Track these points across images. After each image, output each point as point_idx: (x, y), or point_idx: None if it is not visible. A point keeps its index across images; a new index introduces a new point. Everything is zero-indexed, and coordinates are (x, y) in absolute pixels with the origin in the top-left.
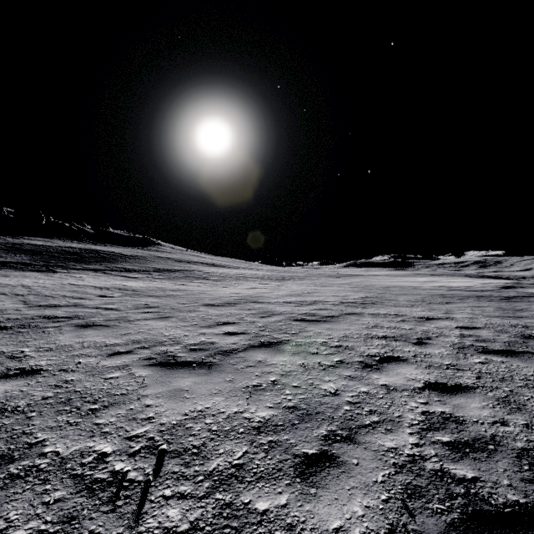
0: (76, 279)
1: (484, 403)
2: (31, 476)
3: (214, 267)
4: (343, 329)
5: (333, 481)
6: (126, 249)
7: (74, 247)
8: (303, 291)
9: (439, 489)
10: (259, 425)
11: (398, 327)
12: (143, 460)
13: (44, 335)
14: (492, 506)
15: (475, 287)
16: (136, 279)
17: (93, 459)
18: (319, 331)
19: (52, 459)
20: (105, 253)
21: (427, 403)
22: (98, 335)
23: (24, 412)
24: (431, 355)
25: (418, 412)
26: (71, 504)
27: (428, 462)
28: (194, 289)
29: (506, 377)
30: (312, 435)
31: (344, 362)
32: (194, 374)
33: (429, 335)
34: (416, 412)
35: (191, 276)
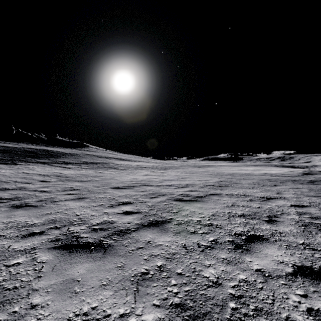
0: (29, 169)
1: None
2: None
3: (122, 161)
4: (210, 208)
5: None
6: (67, 149)
7: (33, 148)
8: (178, 177)
9: None
10: None
11: (249, 206)
12: None
13: None
14: None
15: (286, 174)
16: (70, 168)
17: None
18: (193, 210)
19: None
20: (52, 152)
21: (307, 296)
22: (24, 215)
23: None
24: (285, 233)
25: (303, 311)
26: None
27: None
28: (107, 175)
29: None
30: None
31: (217, 242)
32: (90, 258)
33: (274, 212)
34: (302, 311)
35: (107, 167)
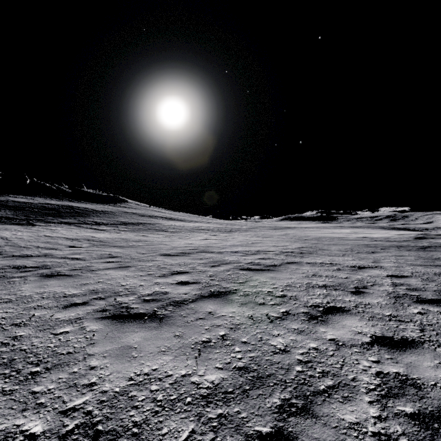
0: (51, 231)
1: (436, 361)
2: None
3: (172, 221)
4: (285, 278)
5: None
6: (98, 206)
7: (53, 204)
8: (247, 242)
9: None
10: (208, 393)
11: (335, 276)
12: None
13: (9, 285)
14: None
15: (392, 238)
16: (104, 231)
17: None
18: (264, 280)
19: None
20: (79, 209)
21: (379, 361)
22: (59, 285)
23: None
24: (371, 305)
25: (372, 373)
26: None
27: None
28: (154, 240)
29: None
30: (265, 406)
31: (290, 313)
32: (145, 328)
33: (364, 283)
34: (370, 373)
35: (152, 228)
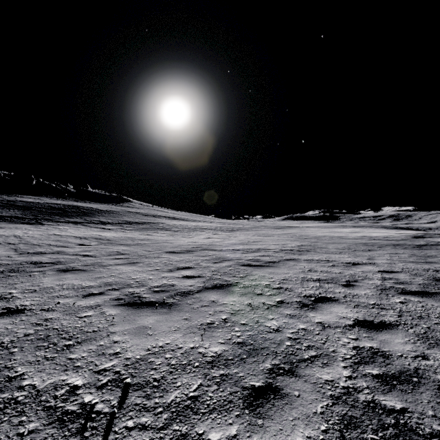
0: (60, 230)
1: (406, 339)
2: (9, 408)
3: (175, 220)
4: (283, 273)
5: (277, 412)
6: (102, 205)
7: (59, 203)
8: (249, 240)
9: (372, 419)
10: (212, 360)
11: (329, 271)
12: (110, 392)
13: (30, 278)
14: (420, 436)
15: (391, 237)
16: (110, 230)
17: (66, 391)
18: (263, 275)
19: (29, 392)
20: (85, 208)
21: (357, 339)
22: (75, 278)
23: (7, 348)
24: (358, 295)
25: (350, 347)
26: (43, 435)
27: (361, 394)
28: (158, 238)
29: (423, 315)
30: (258, 369)
31: (284, 302)
32: (157, 313)
33: (355, 278)
34: (348, 347)
35: (156, 228)
